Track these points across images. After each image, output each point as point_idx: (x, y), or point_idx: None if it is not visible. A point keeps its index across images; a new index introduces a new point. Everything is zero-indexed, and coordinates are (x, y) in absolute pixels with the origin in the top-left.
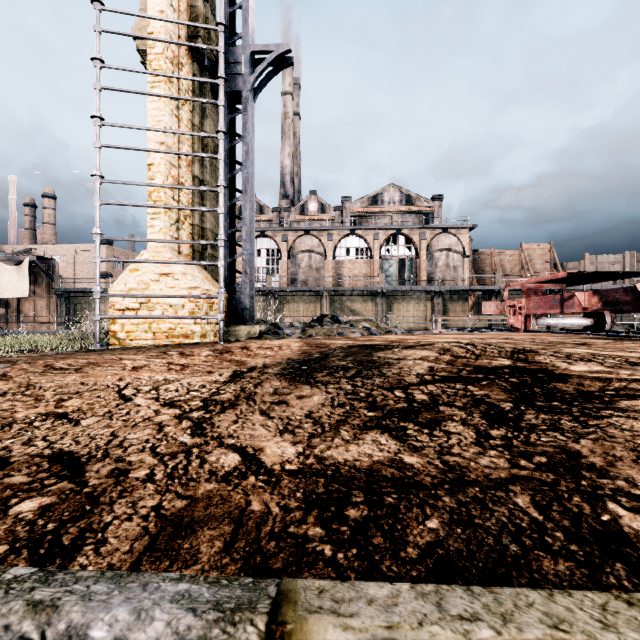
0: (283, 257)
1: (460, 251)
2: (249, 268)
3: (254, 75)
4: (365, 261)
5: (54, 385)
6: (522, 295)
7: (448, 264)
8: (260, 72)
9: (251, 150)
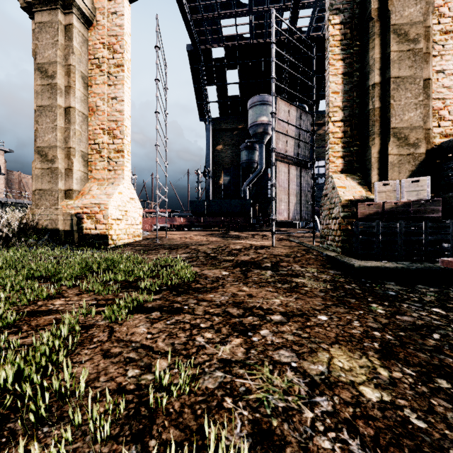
0: None
1: None
2: None
3: None
4: None
5: None
6: None
7: None
8: None
9: None
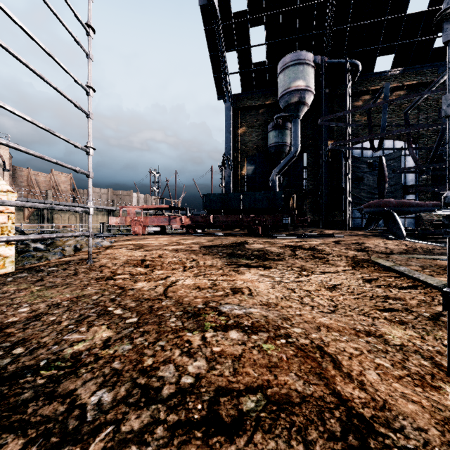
0: None
1: (0, 163)
2: None
3: None
4: None
5: (280, 293)
6: None
7: None
8: None
9: None
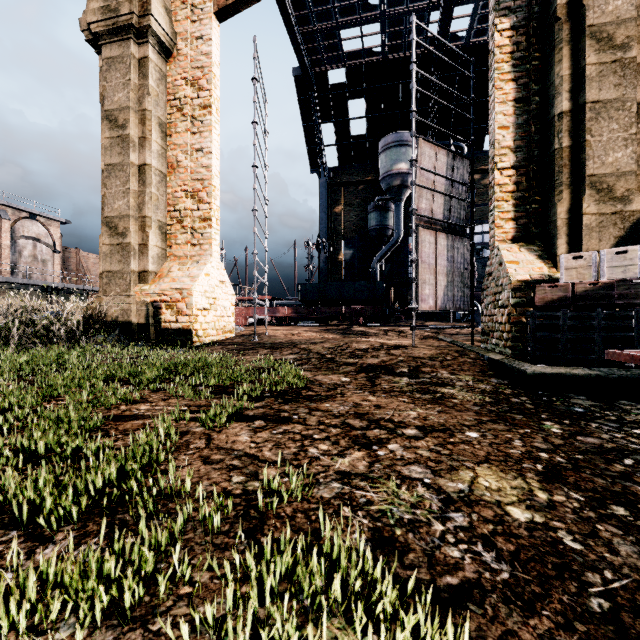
0: None
1: (51, 244)
2: None
3: None
4: None
5: None
6: None
7: (36, 256)
8: None
9: None
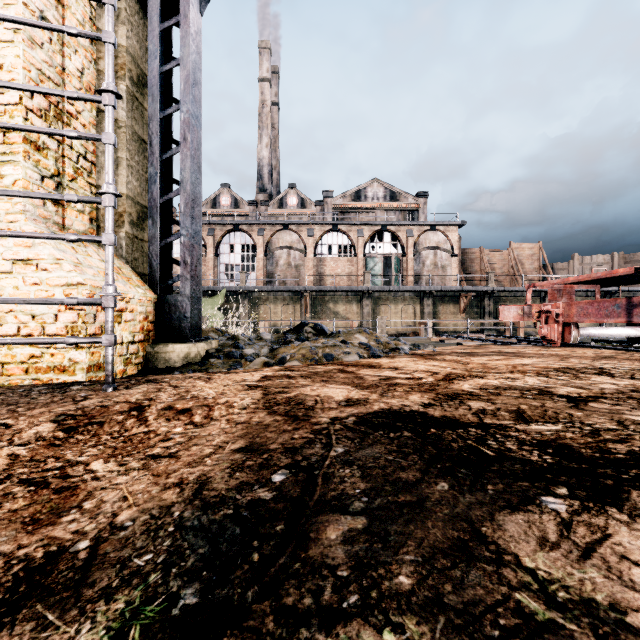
0: (259, 253)
1: (448, 249)
2: (190, 256)
3: None
4: (348, 259)
5: None
6: (516, 297)
7: (436, 263)
8: None
9: (195, 81)
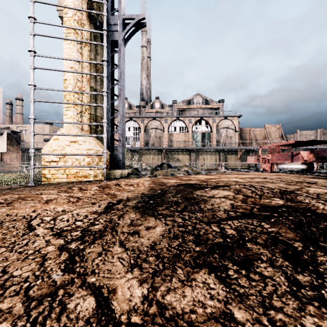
0: (142, 131)
1: (233, 128)
2: (122, 138)
3: (124, 31)
4: (184, 133)
5: None
6: (265, 151)
7: (227, 135)
8: (128, 30)
9: (123, 73)
